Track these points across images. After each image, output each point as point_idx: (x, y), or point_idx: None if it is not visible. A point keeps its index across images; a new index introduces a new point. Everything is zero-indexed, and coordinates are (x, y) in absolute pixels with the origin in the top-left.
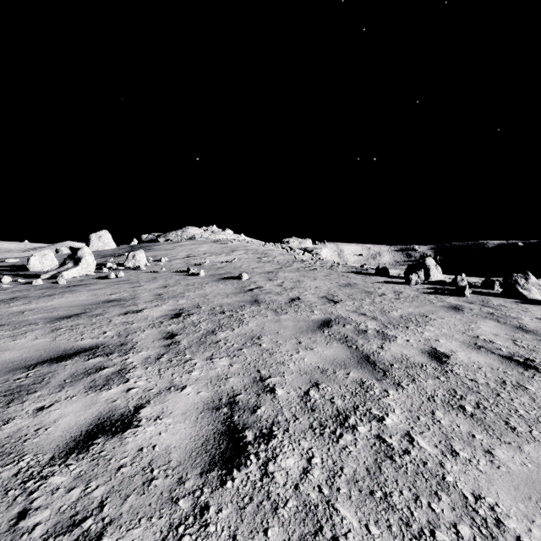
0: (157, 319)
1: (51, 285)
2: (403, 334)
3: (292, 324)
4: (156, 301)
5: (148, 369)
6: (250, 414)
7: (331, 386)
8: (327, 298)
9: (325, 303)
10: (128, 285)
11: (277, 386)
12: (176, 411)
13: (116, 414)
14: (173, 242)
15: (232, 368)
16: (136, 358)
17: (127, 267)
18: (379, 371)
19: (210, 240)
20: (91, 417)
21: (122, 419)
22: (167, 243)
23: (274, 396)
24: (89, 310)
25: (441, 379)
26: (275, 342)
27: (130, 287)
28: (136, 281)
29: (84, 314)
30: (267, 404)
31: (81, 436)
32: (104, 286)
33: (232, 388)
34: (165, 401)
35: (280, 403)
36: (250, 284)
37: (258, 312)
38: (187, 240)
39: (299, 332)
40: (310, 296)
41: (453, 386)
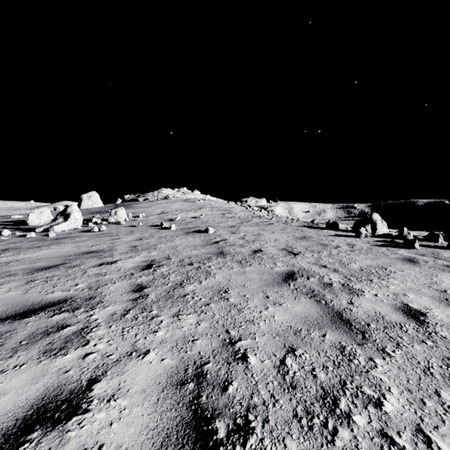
0: (129, 270)
1: (42, 237)
2: (369, 288)
3: (258, 276)
4: (131, 252)
5: (111, 328)
6: (220, 393)
7: (309, 353)
8: (287, 250)
9: (286, 254)
10: (108, 237)
11: (249, 352)
12: (134, 387)
13: (64, 391)
14: (150, 201)
15: (200, 328)
16: (101, 314)
17: (109, 222)
18: (356, 332)
19: (181, 199)
20: (35, 395)
21: (70, 400)
22: (145, 202)
23: (246, 366)
24: (68, 261)
25: (429, 344)
26: (243, 296)
27: (110, 240)
28: (116, 234)
29: (62, 265)
30: (239, 377)
31: (14, 428)
32: (87, 239)
33: (200, 354)
34: (123, 371)
35: (254, 376)
36: (216, 237)
37: (224, 264)
38: (162, 199)
39: (265, 285)
40: (271, 248)
41: (446, 354)
